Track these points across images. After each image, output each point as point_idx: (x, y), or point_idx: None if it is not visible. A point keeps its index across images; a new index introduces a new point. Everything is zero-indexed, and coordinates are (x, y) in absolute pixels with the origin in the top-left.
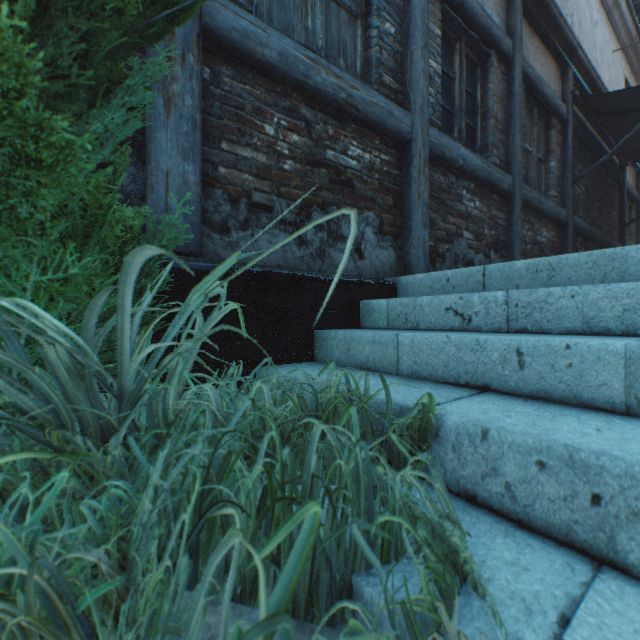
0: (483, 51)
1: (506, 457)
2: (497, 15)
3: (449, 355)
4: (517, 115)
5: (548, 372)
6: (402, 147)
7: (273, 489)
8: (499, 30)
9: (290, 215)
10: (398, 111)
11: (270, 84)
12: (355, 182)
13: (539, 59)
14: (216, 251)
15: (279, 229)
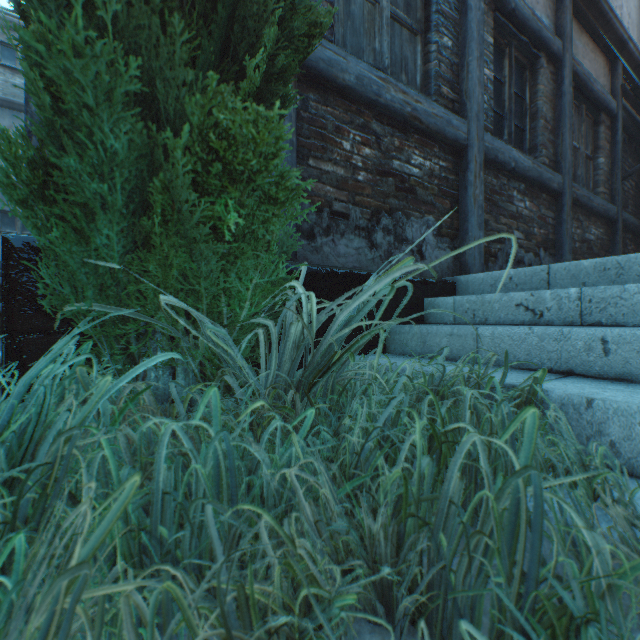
0: (532, 53)
1: (610, 421)
2: (546, 16)
3: (531, 345)
4: (567, 114)
5: (633, 357)
6: (458, 153)
7: (437, 434)
8: (549, 32)
9: (363, 221)
10: (456, 120)
11: (347, 104)
12: (417, 188)
13: (588, 55)
14: (304, 255)
15: (354, 234)
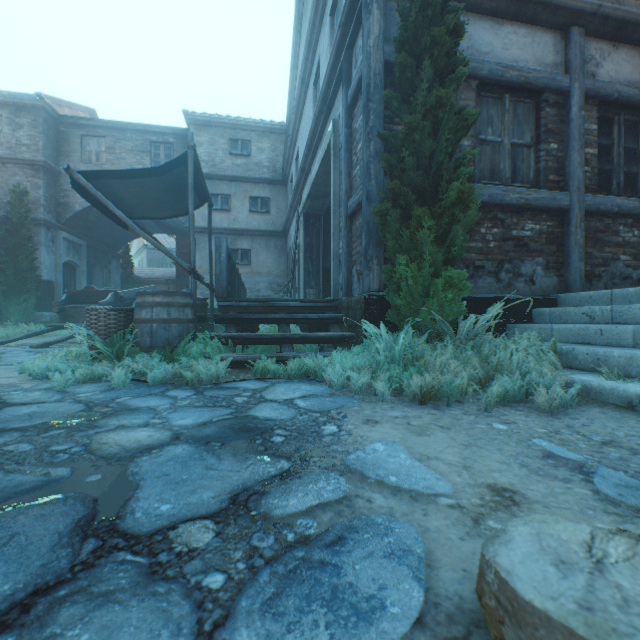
0: None
1: (578, 354)
2: None
3: (574, 332)
4: None
5: (610, 336)
6: (563, 213)
7: (511, 354)
8: None
9: (492, 268)
10: (559, 195)
11: (482, 209)
12: (529, 243)
13: None
14: None
15: (487, 276)
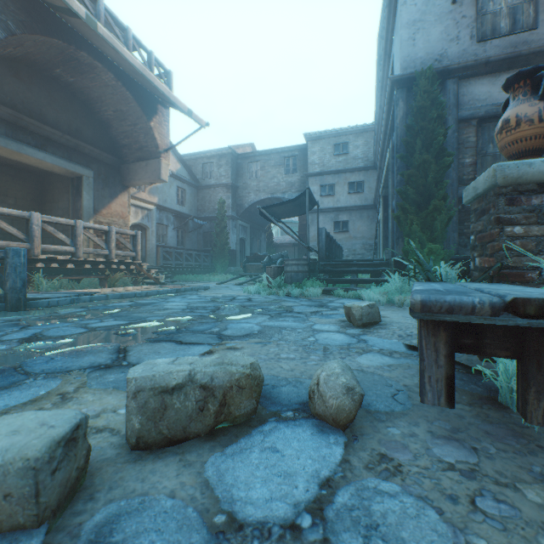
0: None
1: None
2: None
3: None
4: None
5: None
6: None
7: None
8: None
9: None
10: None
11: None
12: None
13: None
14: (462, 252)
15: None
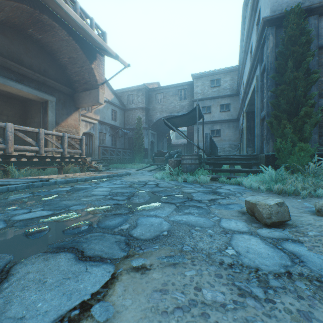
0: None
1: None
2: None
3: None
4: None
5: None
6: None
7: None
8: None
9: None
10: None
11: None
12: None
13: None
14: (321, 150)
15: None
